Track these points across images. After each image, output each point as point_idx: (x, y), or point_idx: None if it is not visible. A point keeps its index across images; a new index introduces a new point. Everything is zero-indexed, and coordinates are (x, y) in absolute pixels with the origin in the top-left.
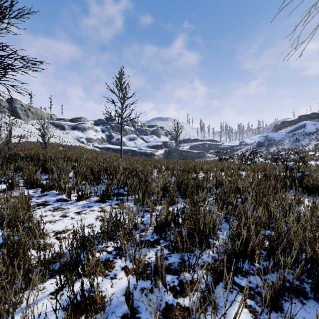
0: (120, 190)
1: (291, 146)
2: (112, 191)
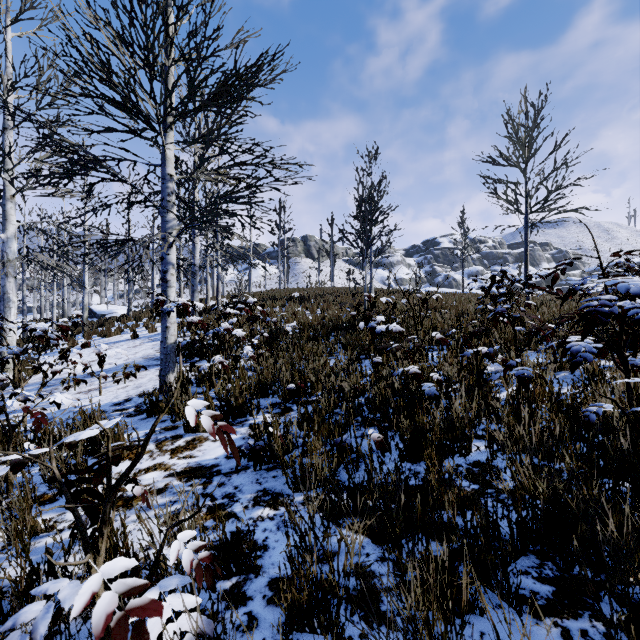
0: None
1: None
2: None
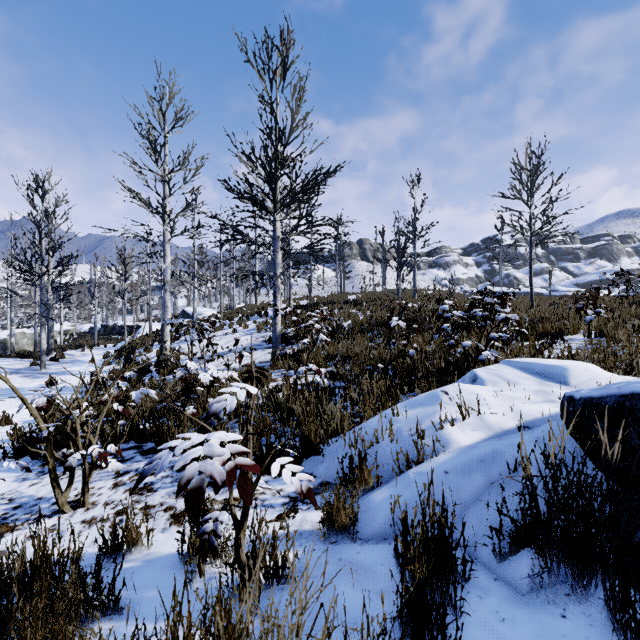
0: None
1: None
2: None
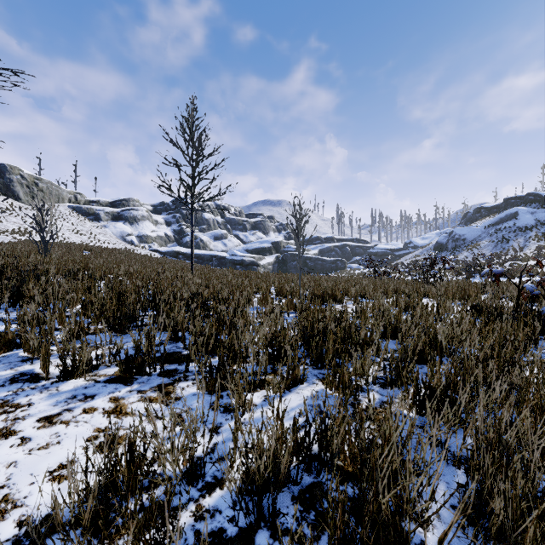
0: (175, 345)
1: (495, 250)
2: (157, 349)
